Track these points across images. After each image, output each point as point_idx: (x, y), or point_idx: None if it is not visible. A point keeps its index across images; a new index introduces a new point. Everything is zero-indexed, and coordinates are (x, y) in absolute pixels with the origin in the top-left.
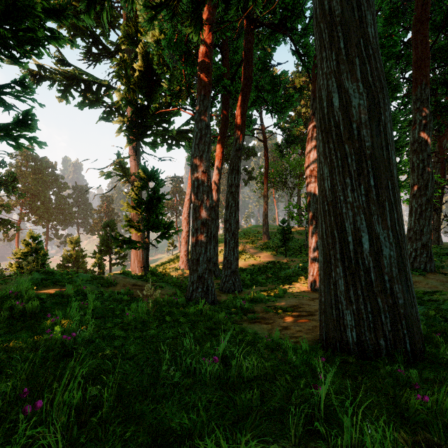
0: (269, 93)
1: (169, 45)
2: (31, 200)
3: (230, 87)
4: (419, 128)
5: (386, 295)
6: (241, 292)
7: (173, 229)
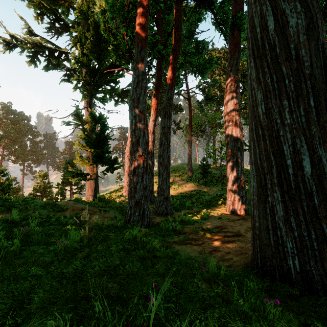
0: (194, 55)
1: (112, 10)
2: (10, 144)
3: (163, 51)
4: None
5: None
6: (172, 214)
7: (117, 163)
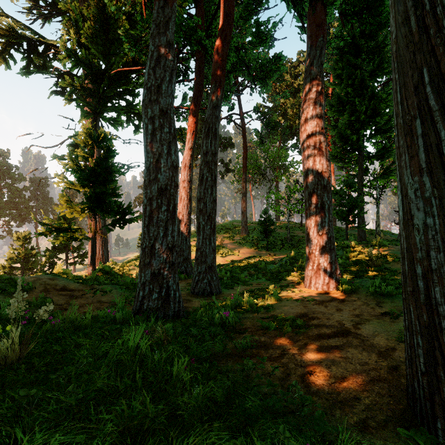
0: (254, 46)
1: None
2: None
3: (205, 40)
4: None
5: None
6: (220, 294)
7: (130, 213)
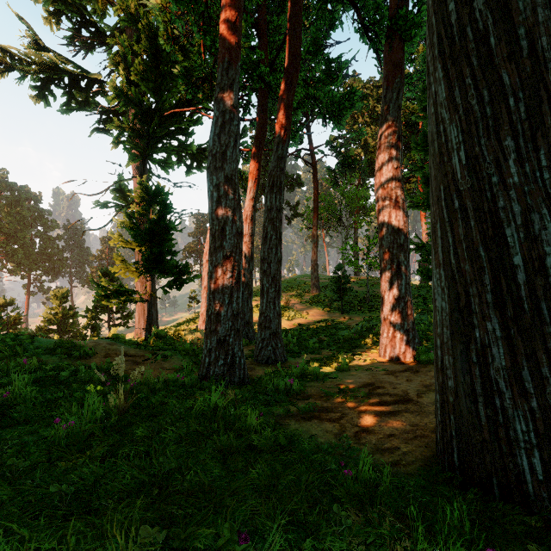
0: (324, 84)
1: None
2: (5, 242)
3: (269, 77)
4: None
5: None
6: (285, 362)
7: (187, 273)
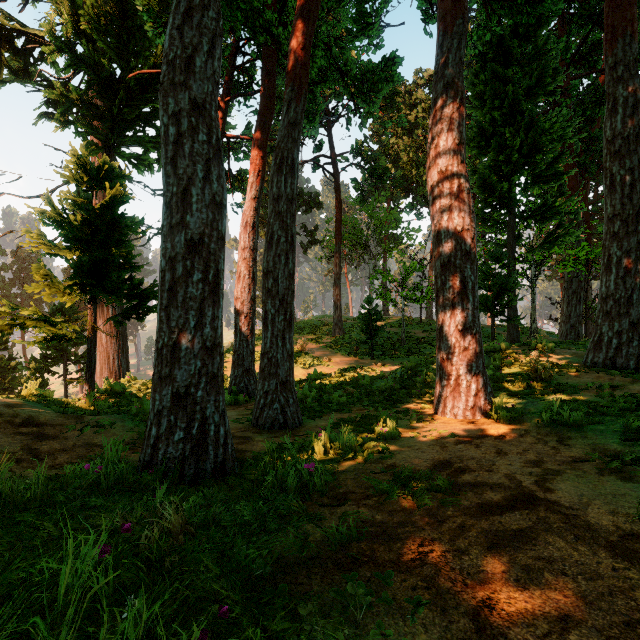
0: (354, 37)
1: None
2: None
3: (278, 28)
4: (624, 112)
5: None
6: (300, 427)
7: (154, 297)
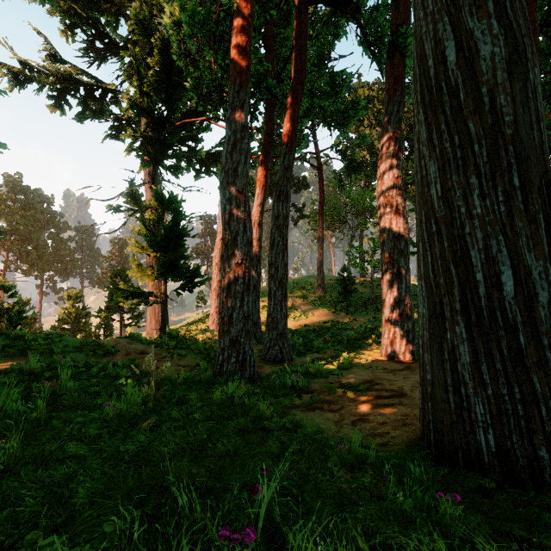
0: (328, 96)
1: (191, 22)
2: (19, 244)
3: (276, 89)
4: None
5: (546, 371)
6: (292, 361)
7: (199, 276)
